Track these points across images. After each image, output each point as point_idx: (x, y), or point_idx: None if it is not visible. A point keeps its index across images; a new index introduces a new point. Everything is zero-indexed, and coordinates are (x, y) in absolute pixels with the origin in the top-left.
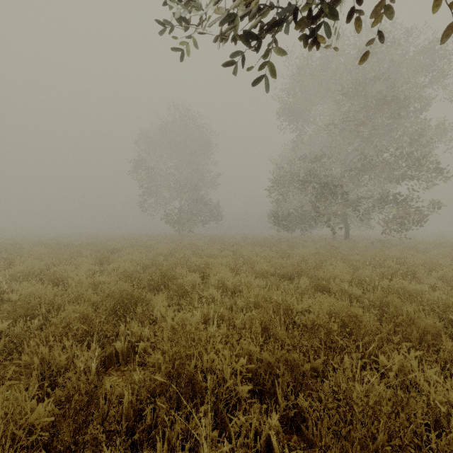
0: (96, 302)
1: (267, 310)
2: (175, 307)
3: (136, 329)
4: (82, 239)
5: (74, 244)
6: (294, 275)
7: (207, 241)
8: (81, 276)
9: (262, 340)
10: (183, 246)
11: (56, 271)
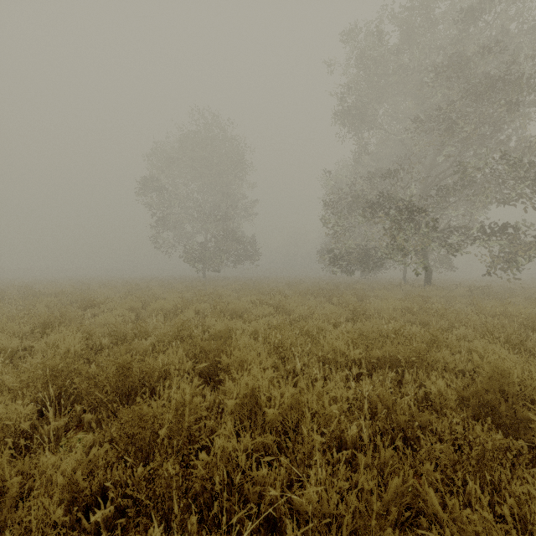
0: None
1: None
2: (109, 509)
3: None
4: (67, 285)
5: (45, 293)
6: (398, 363)
7: (237, 287)
8: None
9: None
10: (200, 297)
11: None
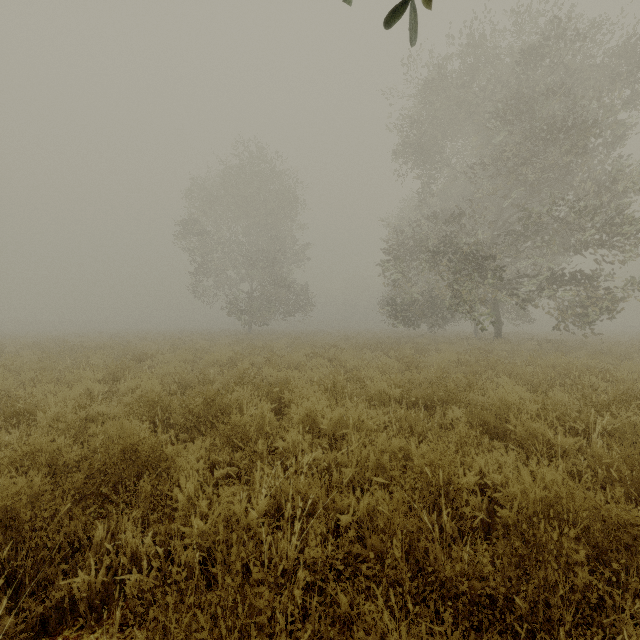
0: (78, 459)
1: (412, 503)
2: (224, 470)
3: (127, 536)
4: (103, 339)
5: (87, 347)
6: (433, 401)
7: (289, 341)
8: (62, 406)
9: (416, 609)
10: (252, 350)
11: (17, 397)
